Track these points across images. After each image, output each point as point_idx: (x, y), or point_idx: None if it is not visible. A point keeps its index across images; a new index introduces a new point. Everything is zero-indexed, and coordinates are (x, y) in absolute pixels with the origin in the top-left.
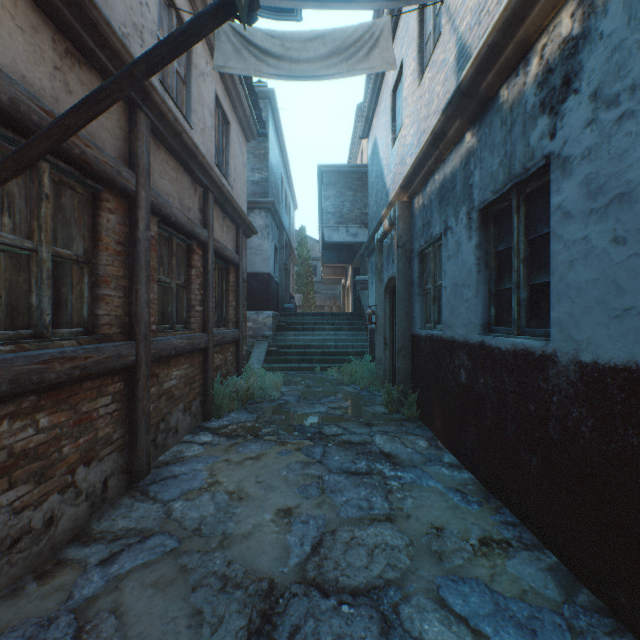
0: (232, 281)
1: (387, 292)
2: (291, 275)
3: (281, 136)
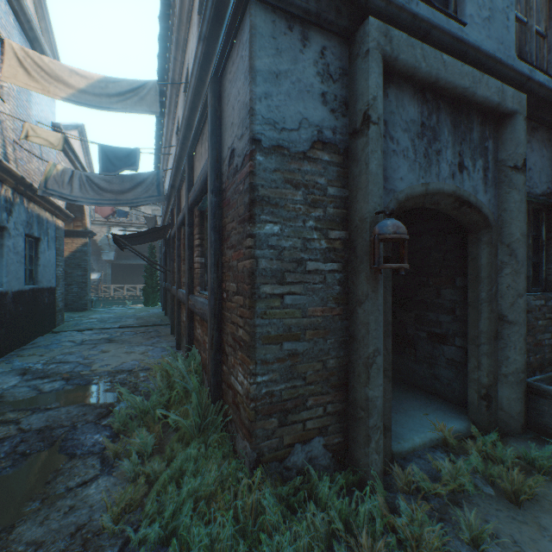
0: None
1: None
2: None
3: None
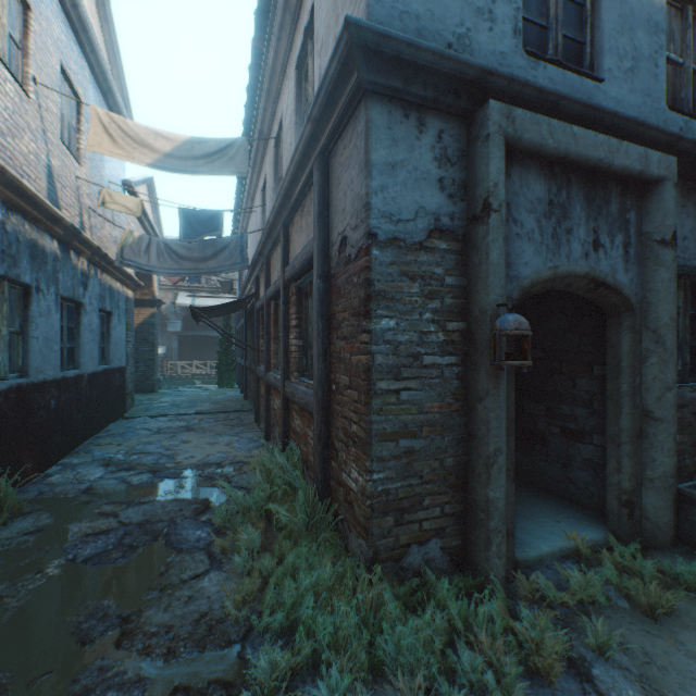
0: None
1: None
2: None
3: None
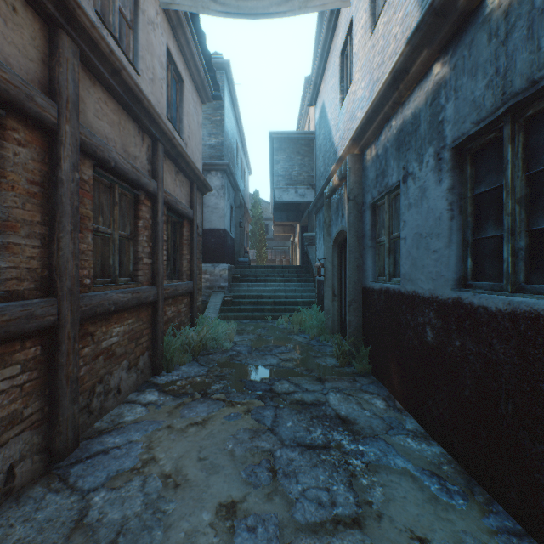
0: (186, 235)
1: (335, 246)
2: (246, 232)
3: (236, 106)
